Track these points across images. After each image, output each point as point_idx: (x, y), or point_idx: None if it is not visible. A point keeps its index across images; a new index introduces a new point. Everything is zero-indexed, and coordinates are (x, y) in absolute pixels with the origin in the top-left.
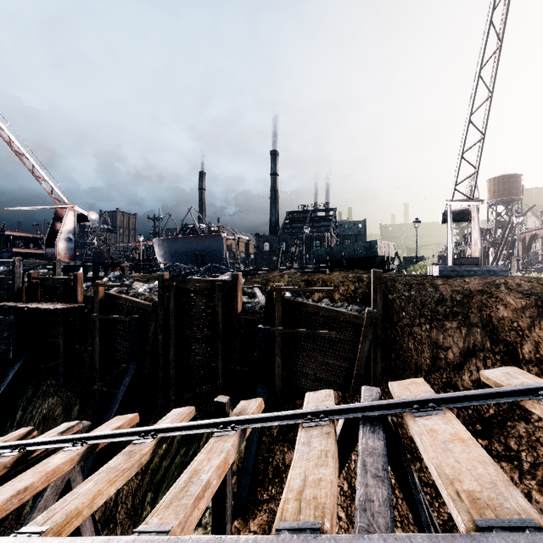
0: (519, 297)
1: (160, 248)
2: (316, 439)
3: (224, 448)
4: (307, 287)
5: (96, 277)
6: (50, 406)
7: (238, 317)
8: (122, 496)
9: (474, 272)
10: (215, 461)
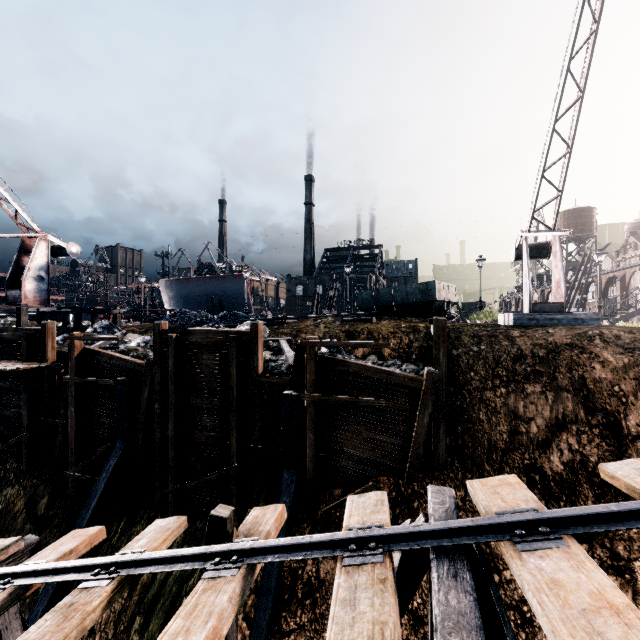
0: (620, 353)
1: (168, 291)
2: (365, 595)
3: (215, 606)
4: (349, 339)
5: (77, 328)
6: (8, 499)
7: (259, 380)
8: (101, 622)
9: (558, 321)
10: (196, 636)
